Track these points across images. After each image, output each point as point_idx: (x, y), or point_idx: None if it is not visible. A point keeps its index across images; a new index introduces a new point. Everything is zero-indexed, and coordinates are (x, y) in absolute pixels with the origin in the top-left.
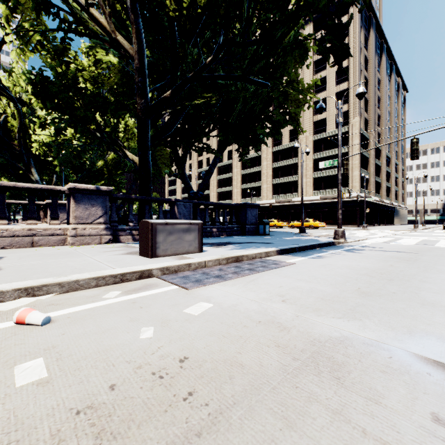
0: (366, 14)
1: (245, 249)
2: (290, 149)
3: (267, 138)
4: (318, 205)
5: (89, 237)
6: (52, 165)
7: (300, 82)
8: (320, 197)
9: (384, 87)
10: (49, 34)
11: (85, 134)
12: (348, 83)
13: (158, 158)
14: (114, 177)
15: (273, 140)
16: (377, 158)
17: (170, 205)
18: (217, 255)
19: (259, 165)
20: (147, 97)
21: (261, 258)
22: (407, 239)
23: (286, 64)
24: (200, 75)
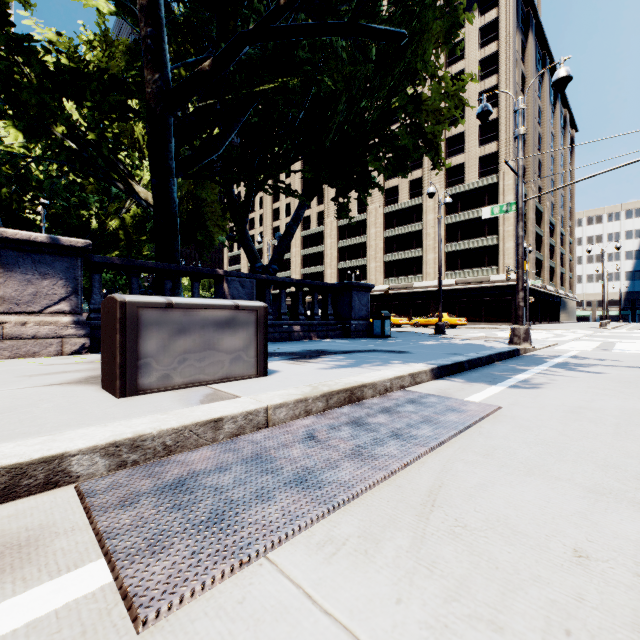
0: (523, 10)
1: (362, 366)
2: (410, 209)
3: (384, 176)
4: (453, 293)
5: (34, 341)
6: (35, 225)
7: (443, 76)
8: (455, 281)
9: (546, 120)
10: (24, 6)
11: (43, 140)
12: (497, 111)
13: (208, 217)
14: (137, 246)
15: (385, 196)
16: (537, 225)
17: (215, 282)
18: (300, 386)
19: (364, 233)
20: (166, 70)
21: (405, 389)
22: (625, 344)
23: (422, 36)
24: (268, 26)
